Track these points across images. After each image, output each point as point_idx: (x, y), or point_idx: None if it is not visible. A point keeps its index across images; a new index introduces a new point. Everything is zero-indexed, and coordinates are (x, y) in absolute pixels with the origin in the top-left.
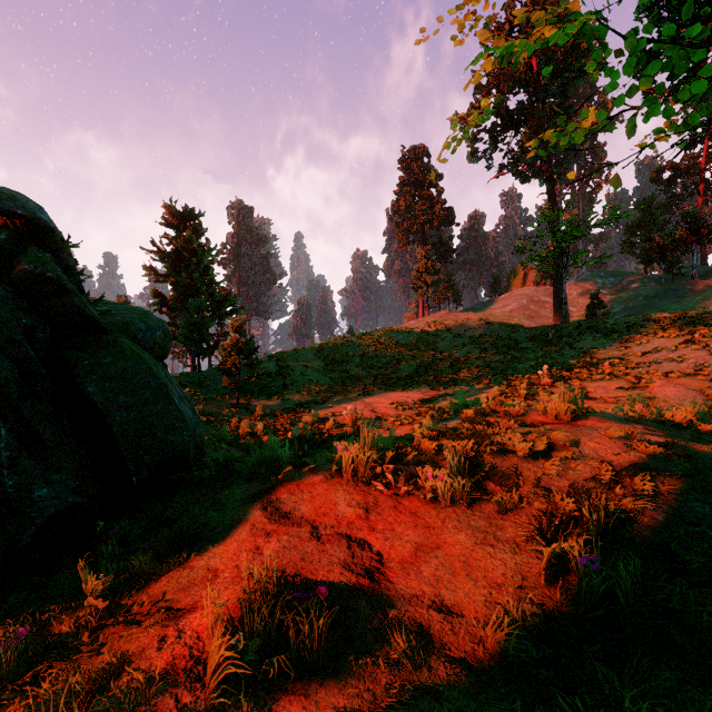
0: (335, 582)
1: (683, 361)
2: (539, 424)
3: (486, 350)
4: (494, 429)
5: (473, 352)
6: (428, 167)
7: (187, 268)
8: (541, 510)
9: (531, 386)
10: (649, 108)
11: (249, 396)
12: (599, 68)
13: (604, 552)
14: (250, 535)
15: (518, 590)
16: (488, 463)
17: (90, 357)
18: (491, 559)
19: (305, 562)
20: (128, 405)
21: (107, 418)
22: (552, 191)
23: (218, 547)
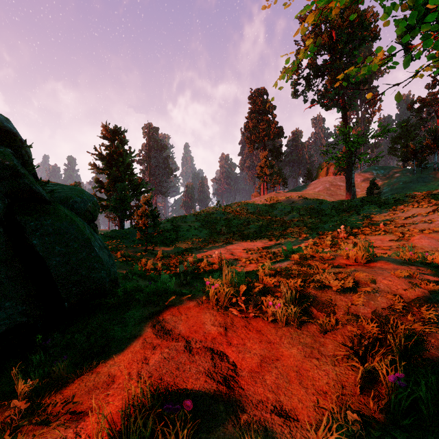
0: (200, 389)
1: (432, 222)
2: (343, 265)
3: (304, 216)
4: (314, 270)
5: (295, 216)
6: (267, 101)
7: (116, 164)
8: (352, 331)
9: (333, 239)
10: (424, 45)
11: (154, 245)
12: (374, 38)
13: (403, 366)
14: (142, 348)
15: (340, 397)
16: (311, 294)
17: (35, 220)
18: (317, 369)
19: (179, 371)
20: (61, 253)
21: (46, 262)
22: (345, 116)
23: (118, 357)
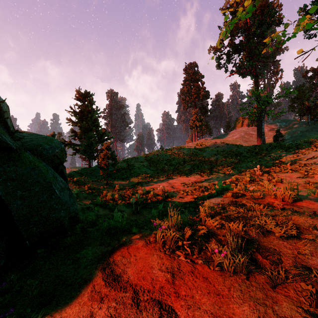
0: None
1: None
2: (273, 204)
3: (226, 157)
4: (253, 212)
5: (219, 157)
6: (197, 72)
7: (86, 119)
8: (308, 289)
9: (251, 175)
10: None
11: (113, 179)
12: (279, 23)
13: None
14: (89, 298)
15: None
16: (253, 238)
17: None
18: None
19: None
20: (23, 196)
21: (8, 206)
22: (256, 82)
23: (65, 309)
